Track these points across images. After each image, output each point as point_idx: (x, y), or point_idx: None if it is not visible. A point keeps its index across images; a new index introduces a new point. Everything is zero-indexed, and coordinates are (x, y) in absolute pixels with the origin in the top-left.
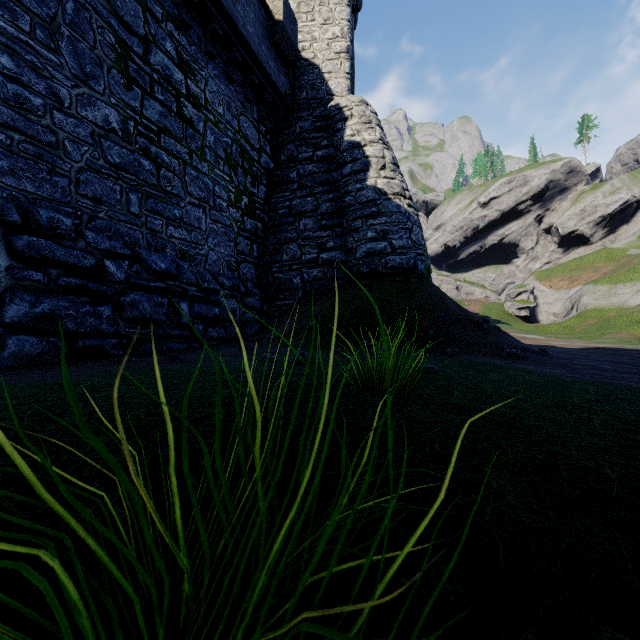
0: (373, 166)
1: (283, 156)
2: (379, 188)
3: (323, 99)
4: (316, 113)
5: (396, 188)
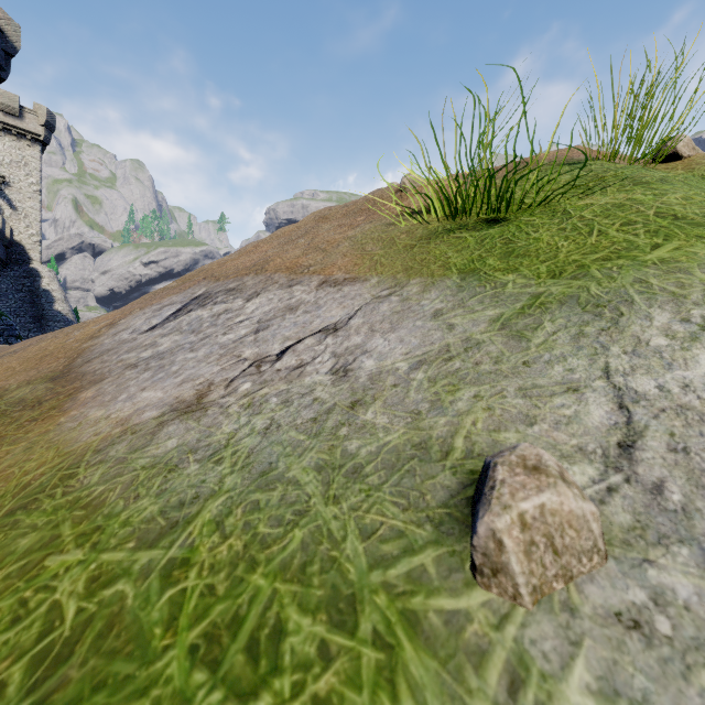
0: (57, 301)
1: (4, 286)
2: (60, 311)
3: (26, 261)
4: (24, 269)
5: (68, 311)
